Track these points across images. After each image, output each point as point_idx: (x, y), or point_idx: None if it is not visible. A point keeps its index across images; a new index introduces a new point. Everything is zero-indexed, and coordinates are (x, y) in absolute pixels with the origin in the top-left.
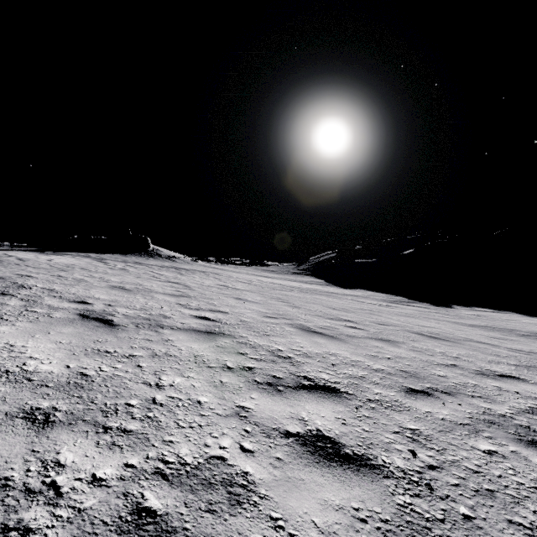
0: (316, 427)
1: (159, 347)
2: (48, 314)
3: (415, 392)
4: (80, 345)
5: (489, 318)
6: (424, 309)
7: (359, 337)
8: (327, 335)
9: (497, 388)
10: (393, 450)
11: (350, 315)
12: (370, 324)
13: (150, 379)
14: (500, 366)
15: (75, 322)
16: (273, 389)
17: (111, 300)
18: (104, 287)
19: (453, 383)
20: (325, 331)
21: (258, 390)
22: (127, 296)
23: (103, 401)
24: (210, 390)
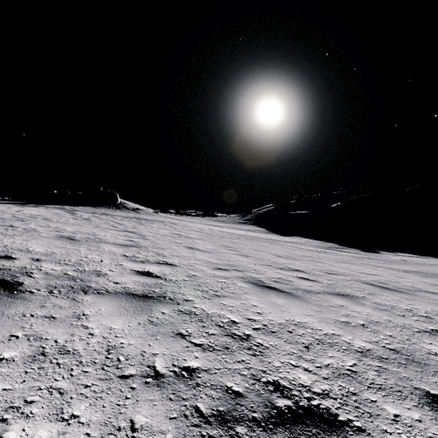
0: None
1: (57, 333)
2: None
3: None
4: None
5: (415, 263)
6: (357, 254)
7: (317, 293)
8: (283, 291)
9: None
10: None
11: (297, 264)
12: (320, 273)
13: None
14: None
15: None
16: None
17: (44, 253)
18: (50, 237)
19: None
20: (279, 286)
21: None
22: (68, 248)
23: None
24: None
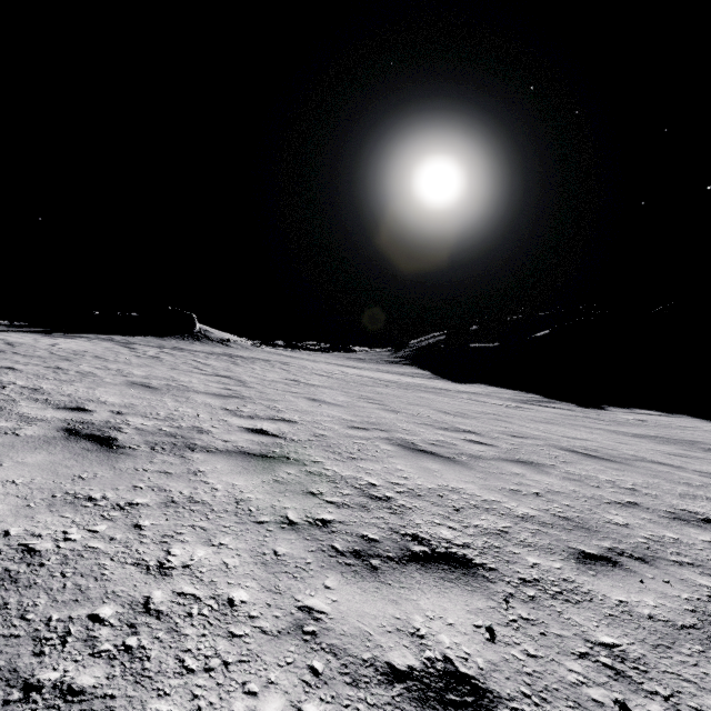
0: (442, 652)
1: (179, 486)
2: (14, 429)
3: (592, 559)
4: (45, 486)
5: (657, 424)
6: (568, 411)
7: (488, 459)
8: (442, 456)
9: (710, 546)
10: (589, 702)
11: (470, 423)
12: (500, 436)
13: (150, 554)
14: (699, 503)
15: (53, 443)
16: (364, 565)
17: (123, 405)
18: (119, 384)
19: (643, 537)
20: (437, 450)
21: (338, 569)
22: (149, 398)
23: (46, 613)
24: (254, 573)
